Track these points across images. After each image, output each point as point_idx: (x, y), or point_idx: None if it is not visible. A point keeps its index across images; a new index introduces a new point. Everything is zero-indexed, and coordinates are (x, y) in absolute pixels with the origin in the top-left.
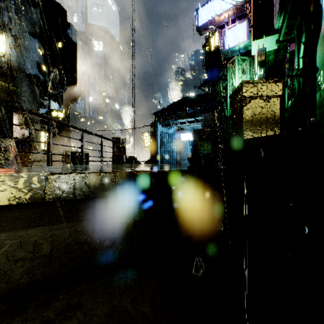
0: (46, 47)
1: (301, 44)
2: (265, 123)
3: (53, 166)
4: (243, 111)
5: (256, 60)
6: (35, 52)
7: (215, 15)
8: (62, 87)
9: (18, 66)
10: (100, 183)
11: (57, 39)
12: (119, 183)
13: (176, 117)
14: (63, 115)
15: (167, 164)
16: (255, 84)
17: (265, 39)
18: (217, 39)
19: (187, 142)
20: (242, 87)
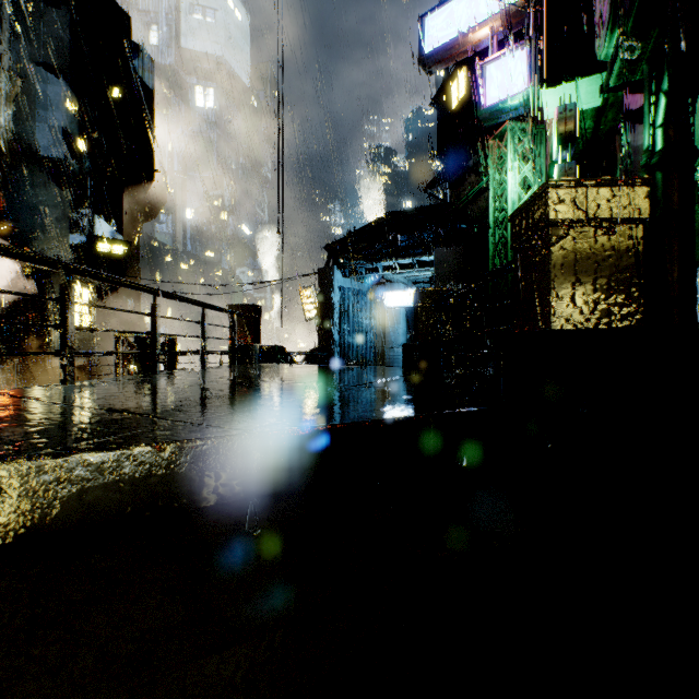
0: (85, 97)
1: (660, 96)
2: (606, 288)
3: (72, 388)
4: (551, 258)
5: (555, 131)
6: (57, 108)
7: (462, 31)
8: (120, 187)
9: (18, 138)
10: (166, 473)
11: (111, 79)
12: (221, 468)
13: (374, 255)
14: (122, 250)
15: (356, 370)
16: (582, 189)
17: (575, 84)
18: (465, 85)
19: (398, 310)
20: (549, 197)
